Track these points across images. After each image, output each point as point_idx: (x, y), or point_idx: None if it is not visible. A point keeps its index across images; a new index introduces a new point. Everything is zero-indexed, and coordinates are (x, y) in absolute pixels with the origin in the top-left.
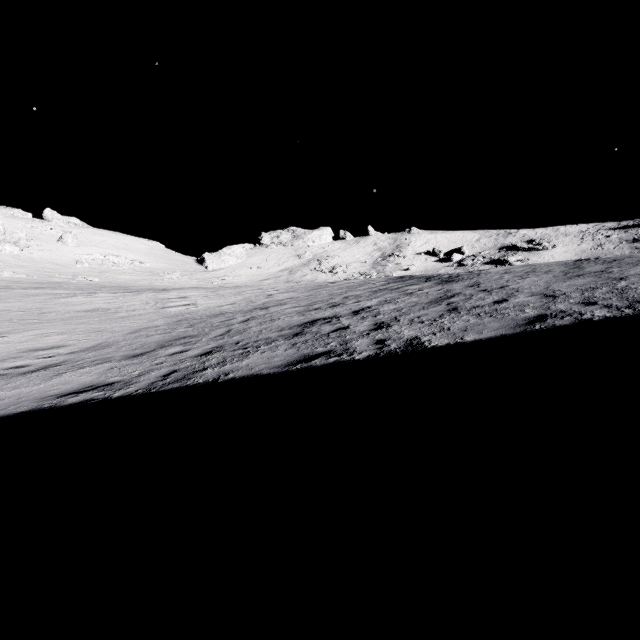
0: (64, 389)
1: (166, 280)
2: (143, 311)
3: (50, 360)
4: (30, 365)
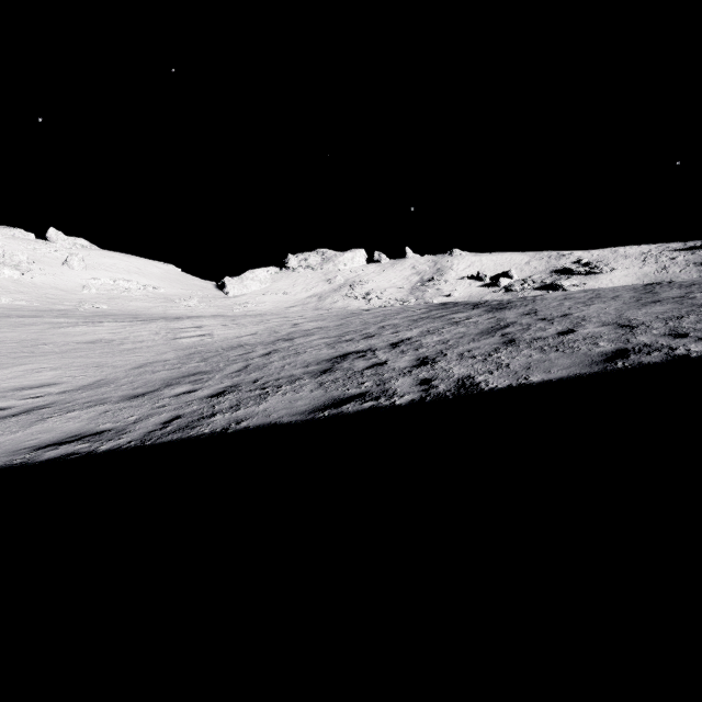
0: (43, 439)
1: (182, 307)
2: (152, 342)
3: (37, 401)
4: (12, 407)
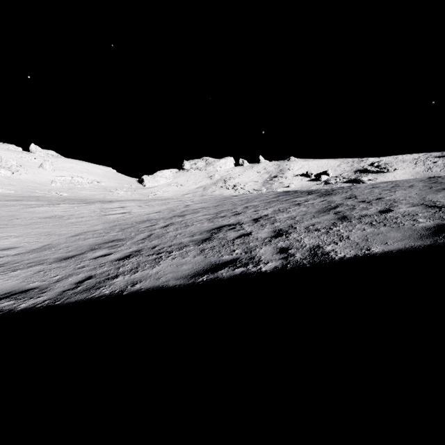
0: None
1: (115, 194)
2: (89, 218)
3: None
4: None
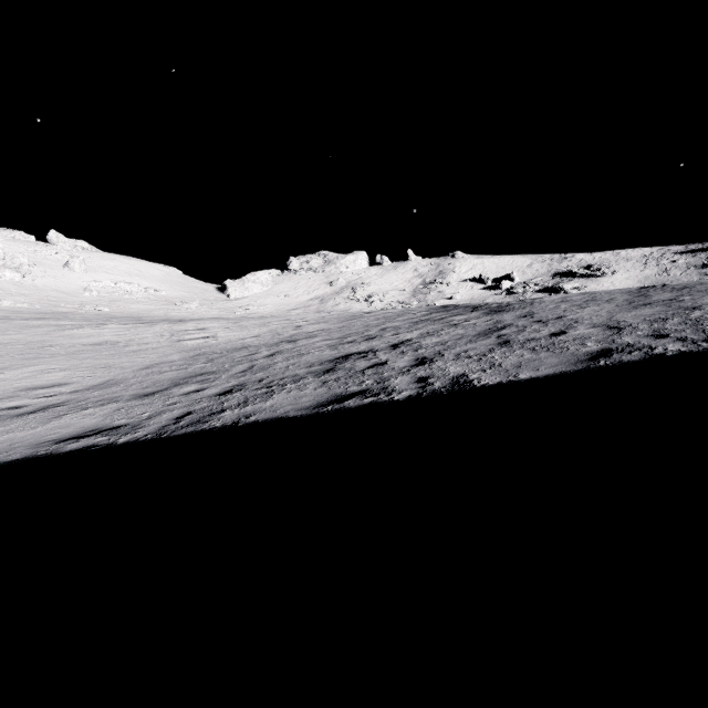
0: (63, 433)
1: (184, 310)
2: (157, 344)
3: (50, 400)
4: (27, 405)
